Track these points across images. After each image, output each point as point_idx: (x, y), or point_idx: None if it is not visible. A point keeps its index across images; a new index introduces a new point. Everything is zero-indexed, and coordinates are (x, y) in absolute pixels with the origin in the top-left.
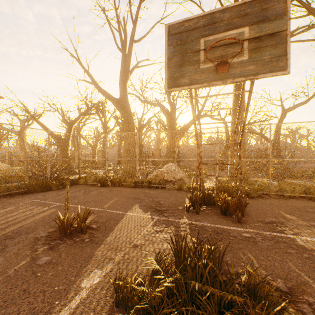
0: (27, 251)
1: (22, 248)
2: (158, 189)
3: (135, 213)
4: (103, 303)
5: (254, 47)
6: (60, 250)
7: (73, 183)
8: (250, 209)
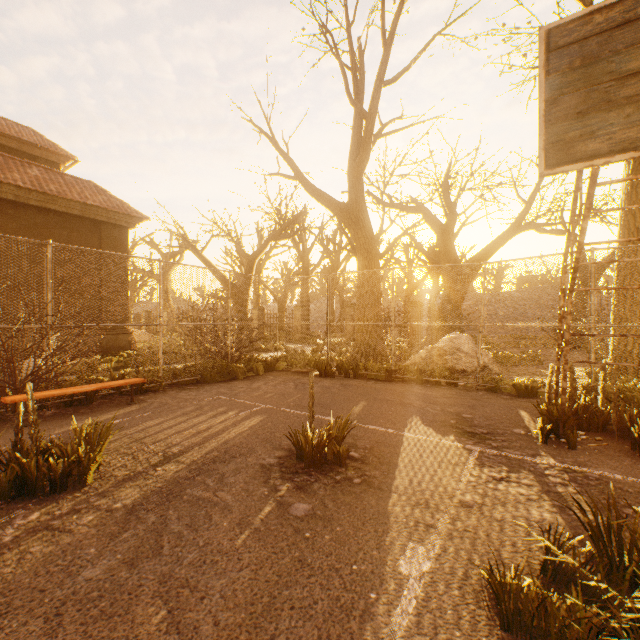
0: (262, 489)
1: (251, 482)
2: (442, 388)
3: (421, 435)
4: (468, 617)
5: None
6: (319, 495)
7: (267, 368)
8: None
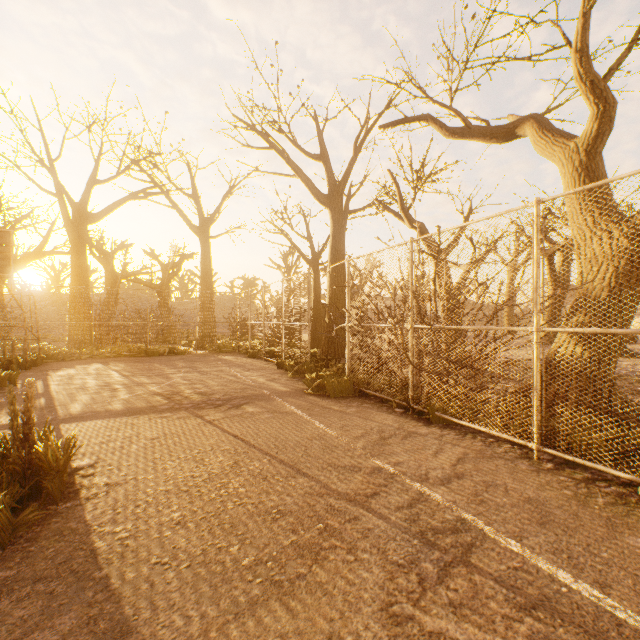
0: None
1: None
2: None
3: None
4: None
5: None
6: None
7: None
8: (47, 366)
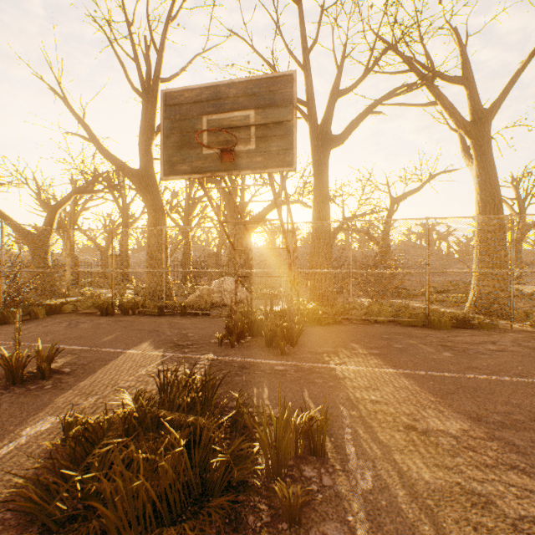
0: None
1: None
2: (197, 317)
3: (140, 350)
4: (46, 446)
5: (261, 135)
6: (2, 401)
7: (51, 311)
8: (311, 338)
